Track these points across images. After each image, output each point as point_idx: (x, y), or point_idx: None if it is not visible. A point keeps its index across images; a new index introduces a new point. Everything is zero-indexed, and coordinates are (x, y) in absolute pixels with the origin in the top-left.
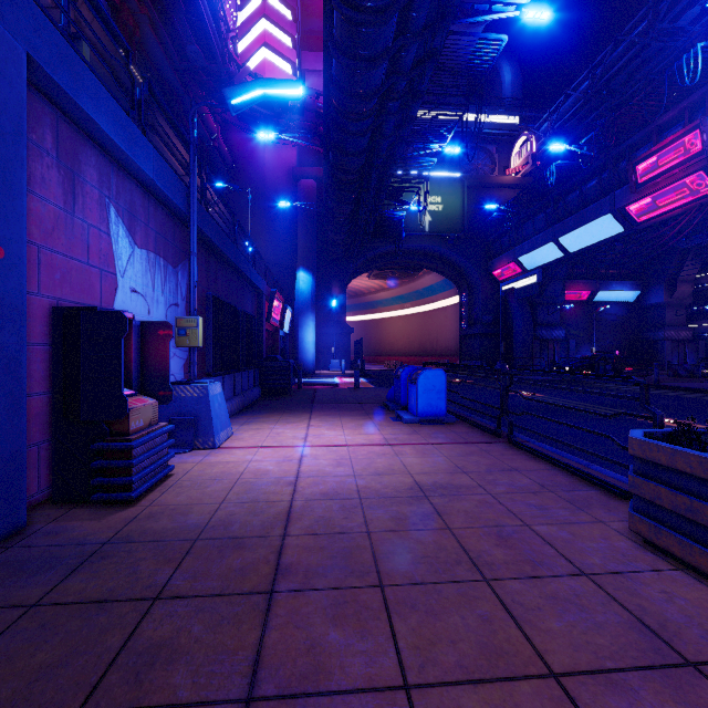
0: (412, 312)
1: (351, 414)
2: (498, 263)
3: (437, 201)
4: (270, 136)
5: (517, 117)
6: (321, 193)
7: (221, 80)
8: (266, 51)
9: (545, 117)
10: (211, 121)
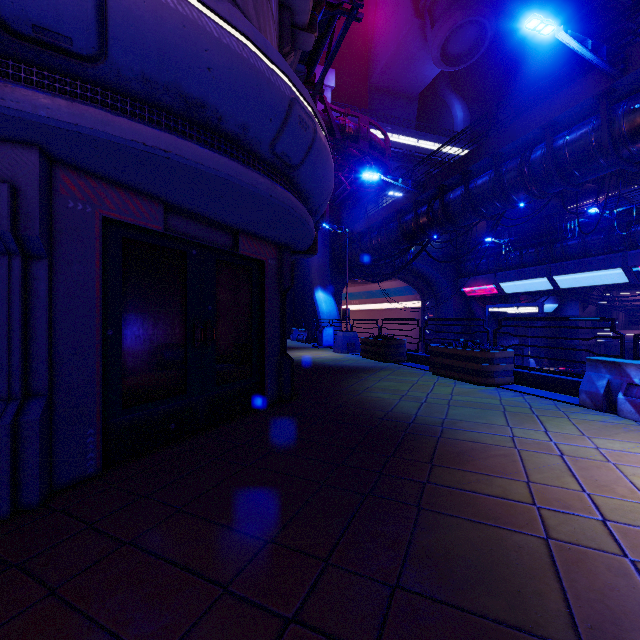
0: (358, 308)
1: None
2: (472, 282)
3: None
4: (373, 176)
5: None
6: None
7: None
8: None
9: None
10: None
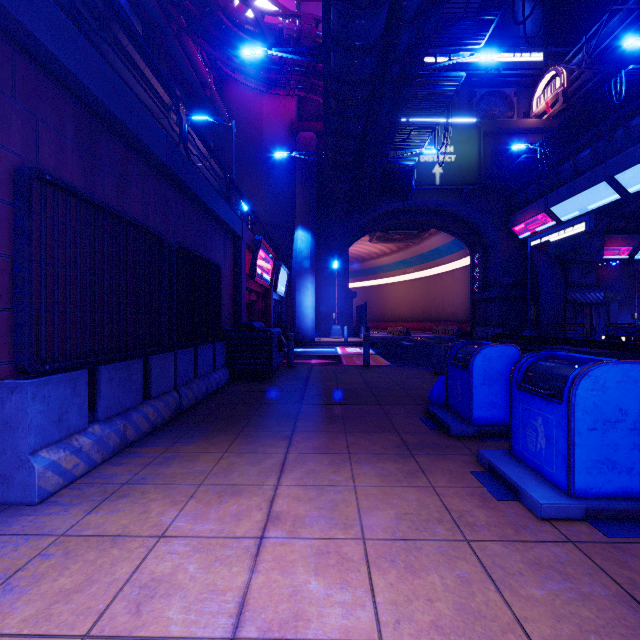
0: (415, 277)
1: (373, 448)
2: (521, 217)
3: (449, 151)
4: (257, 53)
5: (541, 54)
6: (321, 148)
7: (205, 2)
8: (263, 1)
9: (579, 47)
10: (202, 66)
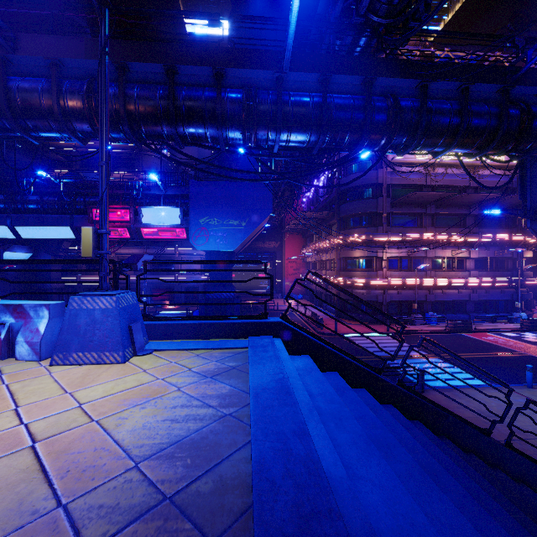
0: None
1: None
2: None
3: None
4: None
5: None
6: None
7: None
8: None
9: None
10: None
